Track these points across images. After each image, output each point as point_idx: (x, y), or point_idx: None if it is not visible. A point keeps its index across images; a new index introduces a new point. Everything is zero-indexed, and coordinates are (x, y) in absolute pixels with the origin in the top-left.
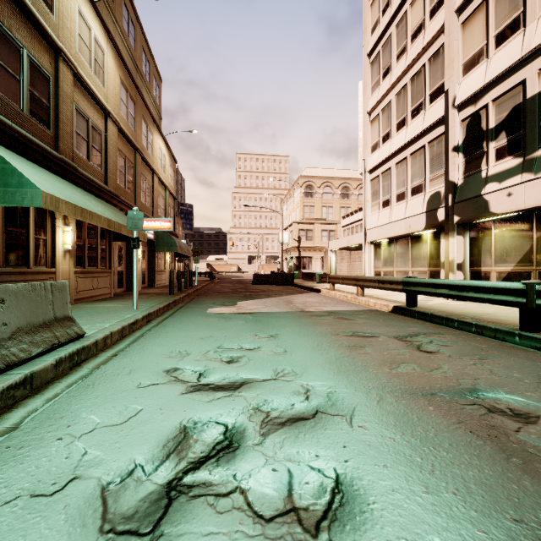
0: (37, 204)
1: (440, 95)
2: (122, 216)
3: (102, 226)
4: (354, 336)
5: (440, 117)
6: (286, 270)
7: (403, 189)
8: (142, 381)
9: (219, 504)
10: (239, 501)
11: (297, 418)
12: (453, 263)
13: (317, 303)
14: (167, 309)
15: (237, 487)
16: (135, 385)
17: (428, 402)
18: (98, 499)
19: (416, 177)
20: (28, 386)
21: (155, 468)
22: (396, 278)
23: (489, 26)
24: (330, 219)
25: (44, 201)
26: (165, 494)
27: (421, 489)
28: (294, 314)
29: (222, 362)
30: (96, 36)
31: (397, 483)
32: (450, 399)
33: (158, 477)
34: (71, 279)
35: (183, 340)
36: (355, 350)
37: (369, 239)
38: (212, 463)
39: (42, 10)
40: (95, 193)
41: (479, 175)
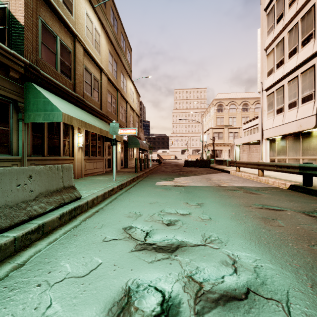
0: (60, 120)
1: None
2: (109, 127)
3: (97, 132)
4: (264, 209)
5: None
6: (205, 158)
7: (294, 99)
8: (107, 235)
9: None
10: None
11: (230, 296)
12: None
13: (228, 180)
14: (133, 181)
15: None
16: (102, 238)
17: None
18: None
19: (306, 89)
20: (40, 232)
21: None
22: (293, 164)
23: None
24: (235, 125)
25: (63, 118)
26: None
27: None
28: (213, 188)
29: (163, 224)
30: (96, 27)
31: None
32: None
33: None
34: (82, 163)
35: (139, 203)
36: (269, 222)
37: (266, 136)
38: None
39: (67, 14)
40: (95, 115)
41: None
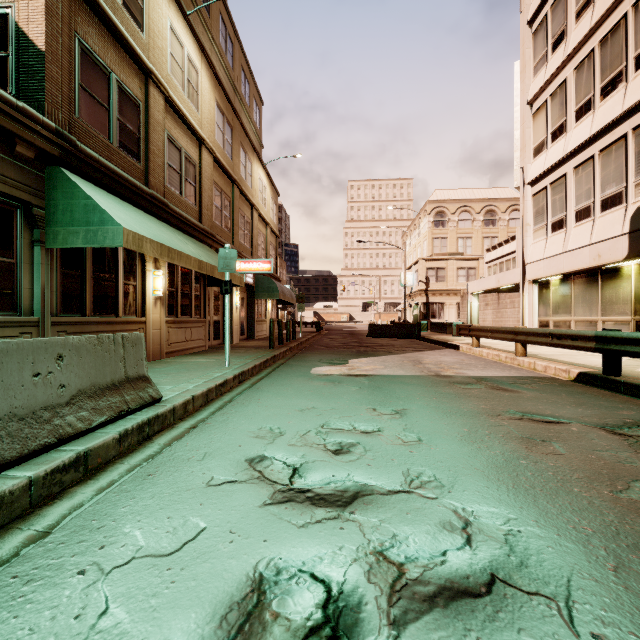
0: (118, 244)
1: None
2: (216, 258)
3: (192, 268)
4: (527, 421)
5: None
6: (410, 319)
7: (587, 203)
8: (215, 475)
9: None
10: None
11: (457, 590)
12: None
13: (456, 363)
14: (265, 367)
15: None
16: (205, 480)
17: None
18: None
19: (610, 182)
20: (81, 468)
21: None
22: (584, 331)
23: None
24: (469, 253)
25: (125, 240)
26: None
27: None
28: (426, 380)
29: (327, 451)
30: (190, 55)
31: None
32: None
33: None
34: (162, 329)
35: (278, 411)
36: (535, 446)
37: (531, 277)
38: None
39: (132, 29)
40: (188, 233)
41: None
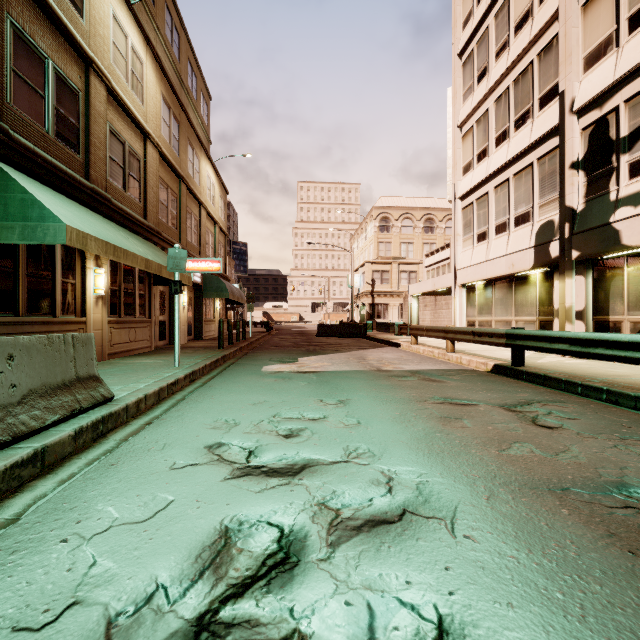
0: (61, 241)
1: (554, 98)
2: (163, 256)
3: (139, 267)
4: (446, 404)
5: (554, 127)
6: (357, 319)
7: (504, 219)
8: (177, 460)
9: None
10: None
11: (378, 521)
12: (571, 310)
13: (396, 359)
14: (215, 366)
15: (295, 630)
16: (168, 465)
17: (559, 502)
18: (101, 639)
19: (521, 202)
20: (38, 464)
21: (183, 592)
22: (498, 329)
23: (620, 6)
24: (411, 258)
25: (69, 237)
26: (193, 636)
27: None
28: (368, 374)
29: (279, 436)
30: (134, 45)
31: (532, 637)
32: (591, 498)
33: (185, 607)
34: (104, 330)
35: (232, 405)
36: (449, 423)
37: (461, 281)
38: (261, 588)
39: (70, 14)
40: (132, 229)
41: (607, 198)
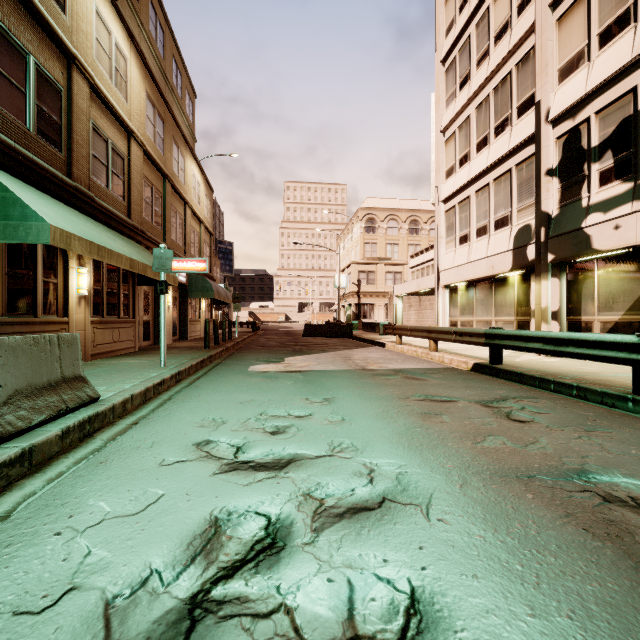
0: (44, 241)
1: (531, 107)
2: (148, 256)
3: (124, 266)
4: (427, 401)
5: (531, 135)
6: (344, 319)
7: (485, 222)
8: (166, 457)
9: (257, 628)
10: (284, 625)
11: (359, 508)
12: (546, 311)
13: (381, 359)
14: (201, 367)
15: (282, 604)
16: (157, 462)
17: (525, 488)
18: (100, 619)
19: (500, 207)
20: (26, 463)
21: (176, 576)
22: (478, 329)
23: (591, 22)
24: (396, 259)
25: (52, 237)
26: (187, 613)
27: (524, 610)
28: (353, 373)
29: (265, 433)
30: (117, 41)
31: (492, 602)
32: (554, 483)
33: (179, 588)
34: (87, 330)
35: (219, 404)
36: (429, 418)
37: (444, 282)
38: (250, 570)
39: (52, 9)
40: (115, 228)
41: (579, 204)
